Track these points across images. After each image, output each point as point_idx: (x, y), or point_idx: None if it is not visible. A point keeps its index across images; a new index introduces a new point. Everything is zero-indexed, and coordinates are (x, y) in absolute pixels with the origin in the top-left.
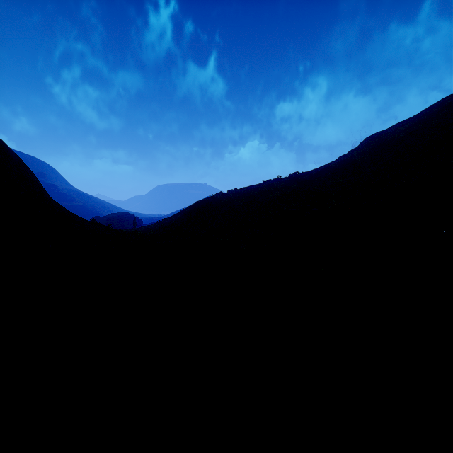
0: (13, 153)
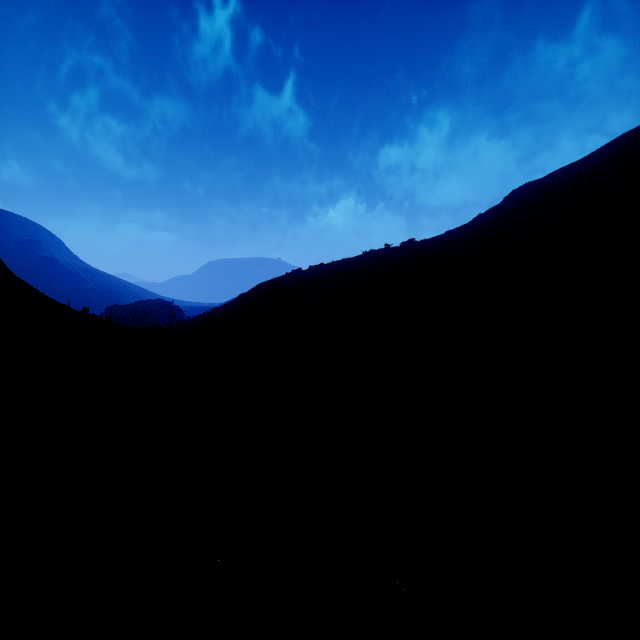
0: None
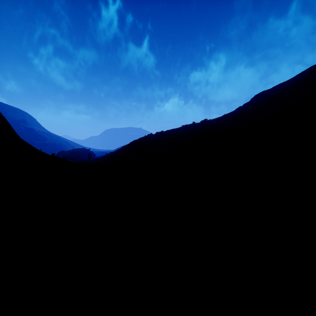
0: None
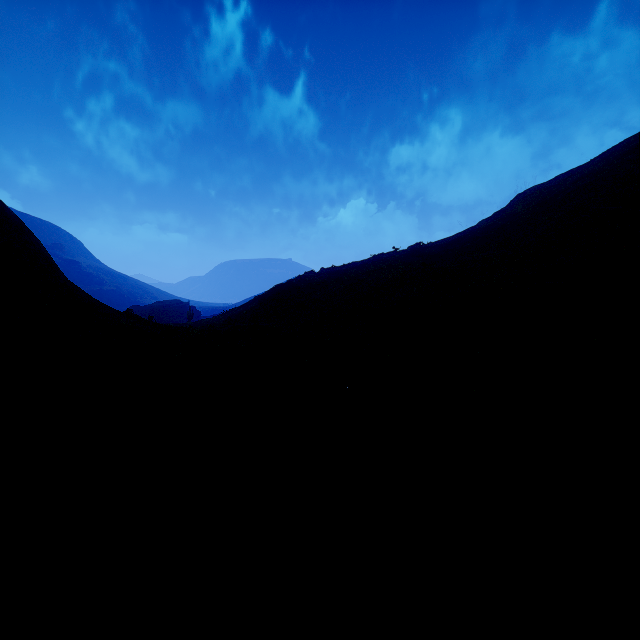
0: (12, 215)
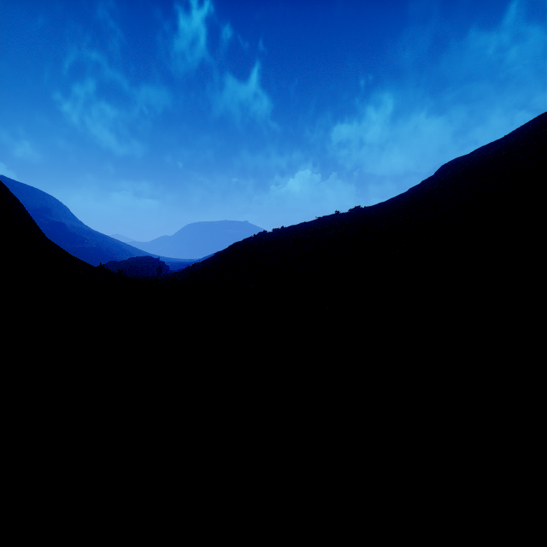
0: None
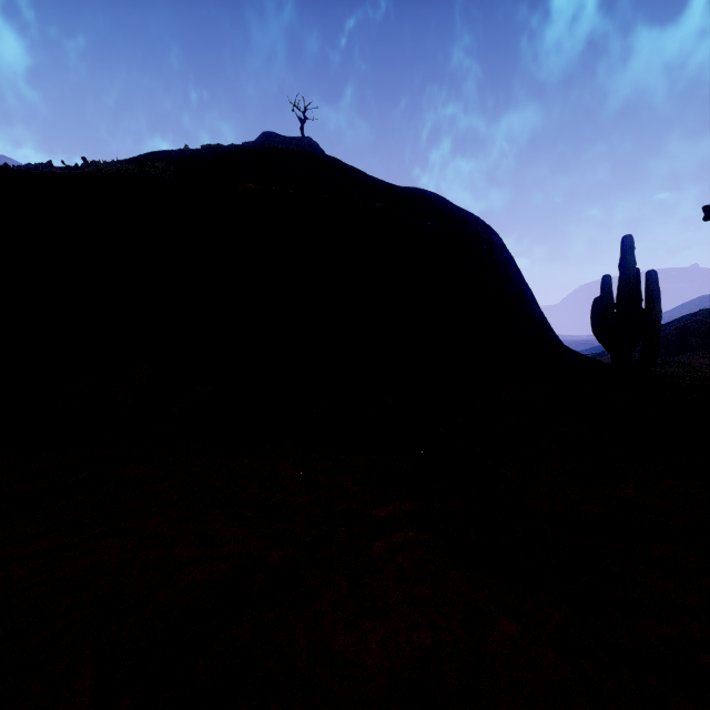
0: None
